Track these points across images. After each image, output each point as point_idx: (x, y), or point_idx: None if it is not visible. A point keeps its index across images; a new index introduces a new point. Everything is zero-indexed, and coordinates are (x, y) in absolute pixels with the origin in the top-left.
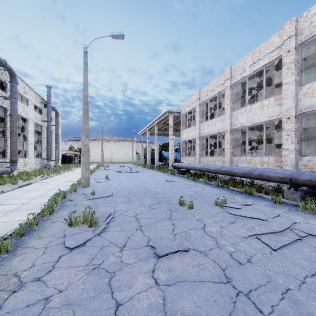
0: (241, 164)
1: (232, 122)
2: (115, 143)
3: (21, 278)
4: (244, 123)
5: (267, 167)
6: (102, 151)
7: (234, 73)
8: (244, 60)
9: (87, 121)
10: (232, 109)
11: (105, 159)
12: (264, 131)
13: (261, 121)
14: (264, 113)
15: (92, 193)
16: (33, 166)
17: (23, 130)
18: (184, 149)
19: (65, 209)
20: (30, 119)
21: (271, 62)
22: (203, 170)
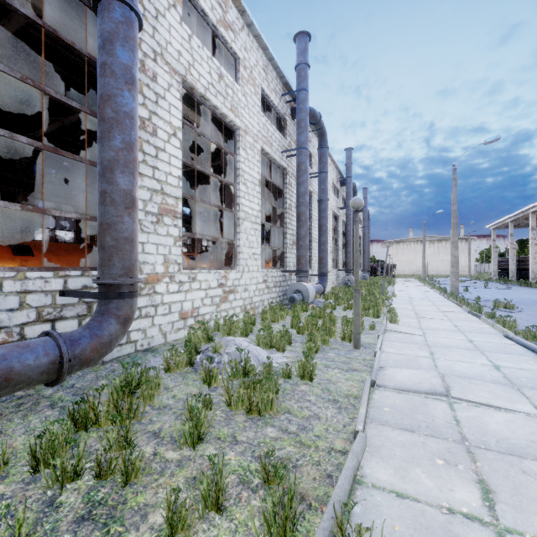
0: None
1: None
2: (433, 245)
3: (497, 314)
4: None
5: None
6: (423, 259)
7: None
8: None
9: (456, 233)
10: None
11: (415, 271)
12: None
13: None
14: None
15: (477, 298)
16: None
17: None
18: None
19: None
20: None
21: None
22: None
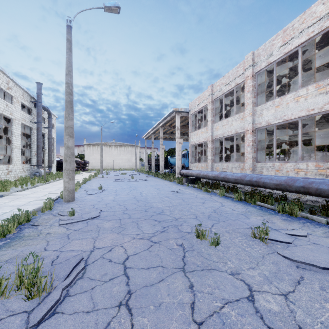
0: (266, 171)
1: (255, 120)
2: (117, 149)
3: None
4: (271, 120)
5: (304, 176)
6: (101, 156)
7: (257, 60)
8: (271, 42)
9: (70, 116)
10: (254, 104)
11: (106, 166)
12: (299, 129)
13: (296, 116)
14: (301, 106)
15: (70, 213)
16: (20, 173)
17: (7, 132)
18: (193, 154)
19: (16, 244)
20: (15, 120)
21: (310, 39)
22: (219, 179)
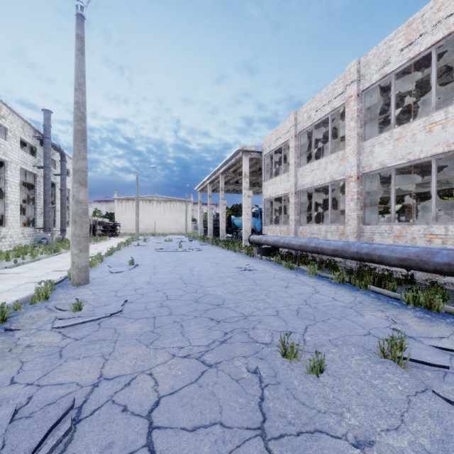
0: (380, 238)
1: (361, 161)
2: (160, 205)
3: None
4: (387, 161)
5: (442, 246)
6: (137, 216)
7: (365, 71)
8: (387, 43)
9: (82, 153)
10: (360, 138)
11: (144, 229)
12: (433, 174)
13: (428, 154)
14: (435, 138)
15: (74, 306)
16: (18, 240)
17: None
18: (268, 212)
19: None
20: (11, 163)
21: (451, 35)
22: (308, 250)
